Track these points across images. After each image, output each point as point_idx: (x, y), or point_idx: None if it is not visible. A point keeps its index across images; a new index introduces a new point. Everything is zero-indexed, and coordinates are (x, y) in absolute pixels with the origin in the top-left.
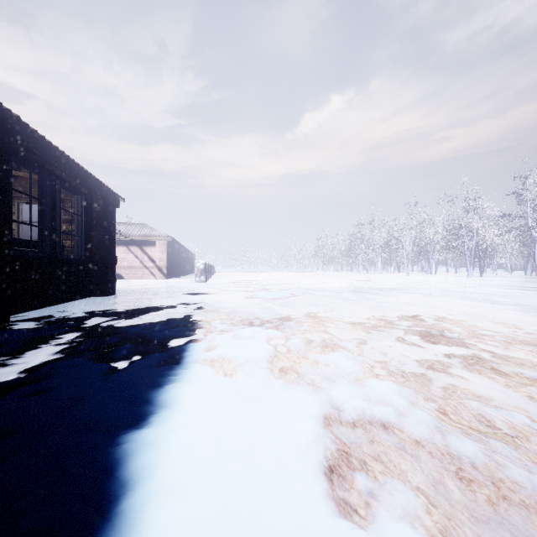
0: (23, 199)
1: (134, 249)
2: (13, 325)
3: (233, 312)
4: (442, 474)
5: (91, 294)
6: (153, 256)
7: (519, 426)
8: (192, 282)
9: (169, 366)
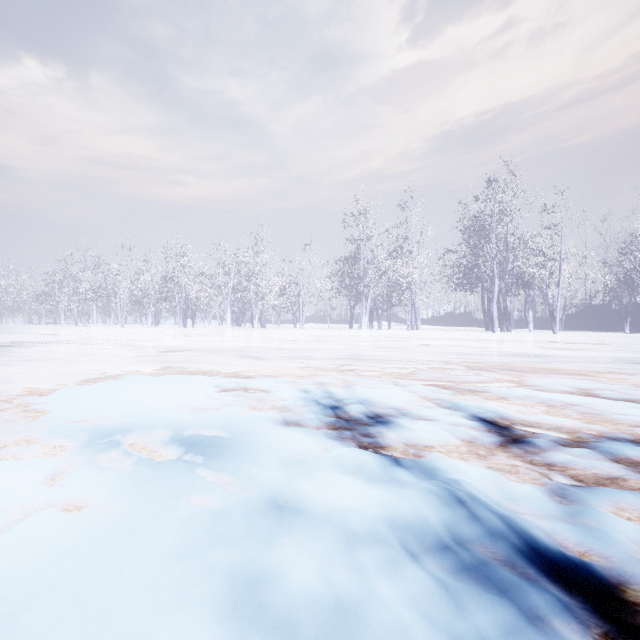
0: None
1: None
2: None
3: None
4: None
5: None
6: None
7: None
8: None
9: None
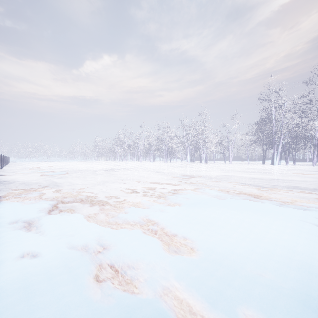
0: None
1: None
2: None
3: (25, 183)
4: (84, 206)
5: None
6: None
7: (113, 197)
8: None
9: None
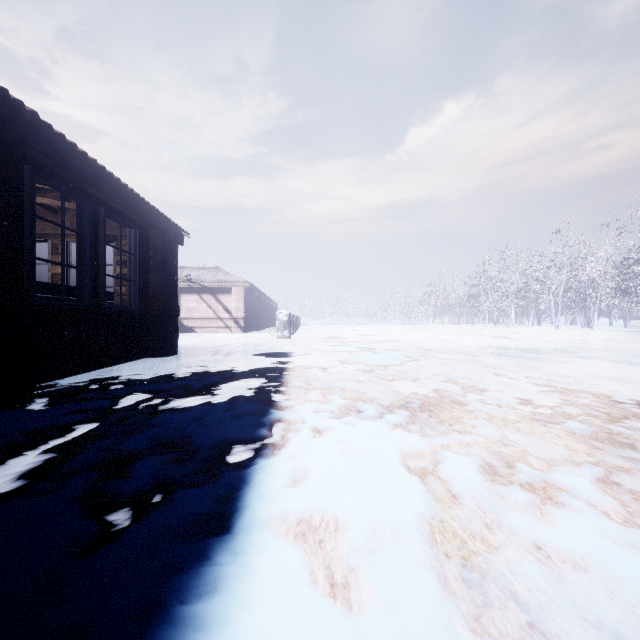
0: (73, 237)
1: (207, 298)
2: (23, 403)
3: (329, 387)
4: None
5: (148, 353)
6: (228, 305)
7: None
8: (273, 337)
9: (206, 548)
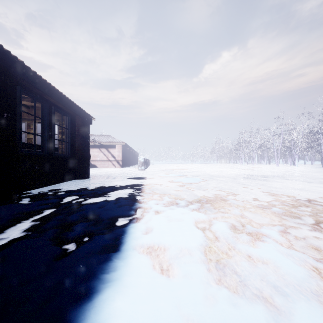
0: (37, 120)
1: (103, 150)
2: (17, 200)
3: (163, 193)
4: None
5: (75, 177)
6: (114, 154)
7: None
8: (136, 170)
9: (109, 256)
